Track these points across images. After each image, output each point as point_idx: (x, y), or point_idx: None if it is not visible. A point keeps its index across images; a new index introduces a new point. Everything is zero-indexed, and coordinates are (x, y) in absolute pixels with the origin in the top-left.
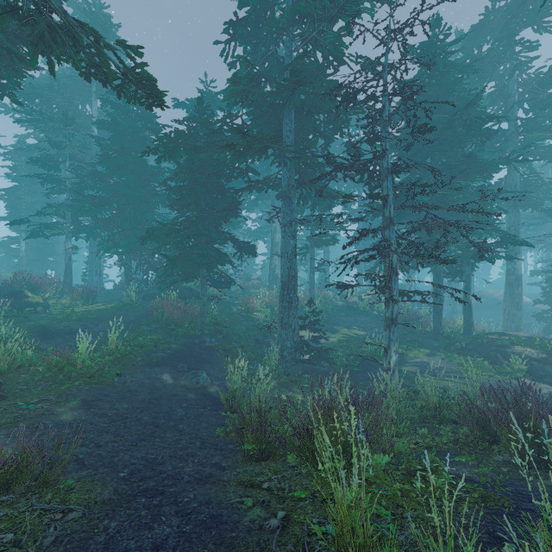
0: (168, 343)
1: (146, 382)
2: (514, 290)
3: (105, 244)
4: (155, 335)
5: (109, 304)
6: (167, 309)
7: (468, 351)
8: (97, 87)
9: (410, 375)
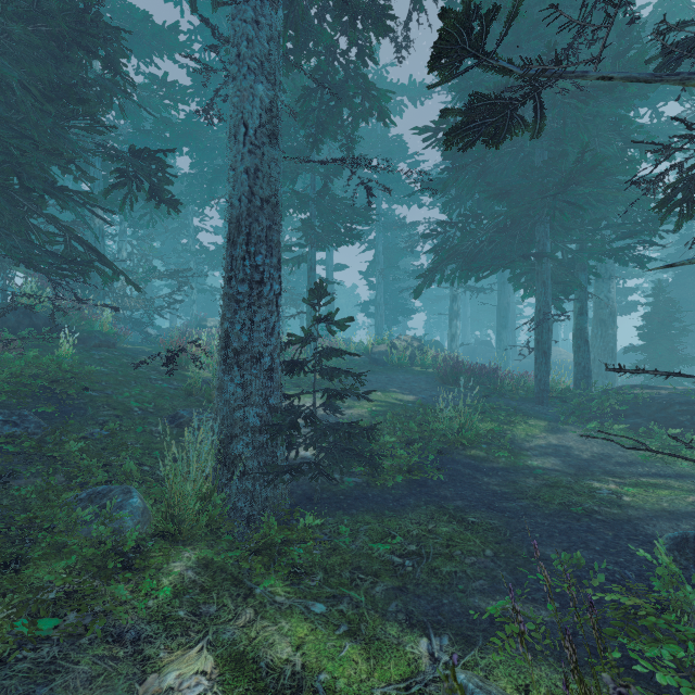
0: None
1: None
2: (608, 330)
3: None
4: None
5: None
6: None
7: (623, 418)
8: None
9: (564, 481)
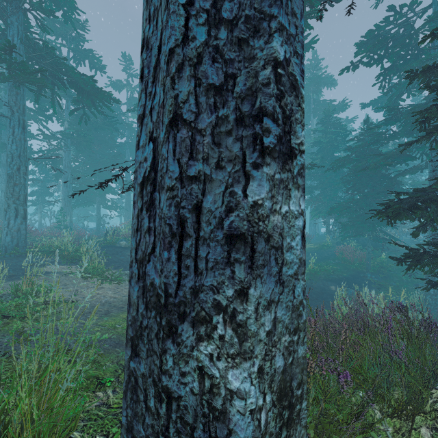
0: (341, 272)
1: (321, 286)
2: None
3: (314, 212)
4: (335, 267)
5: (316, 245)
6: (346, 252)
7: None
8: (313, 115)
9: None
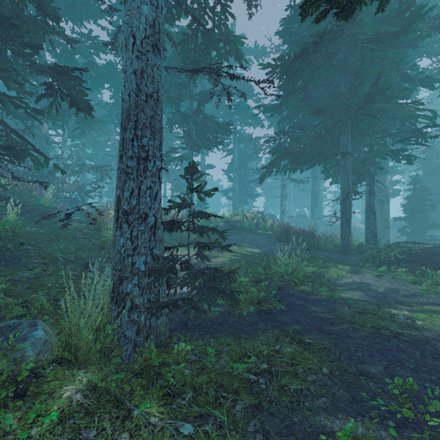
0: None
1: None
2: (384, 206)
3: None
4: None
5: None
6: None
7: (403, 263)
8: None
9: (370, 309)
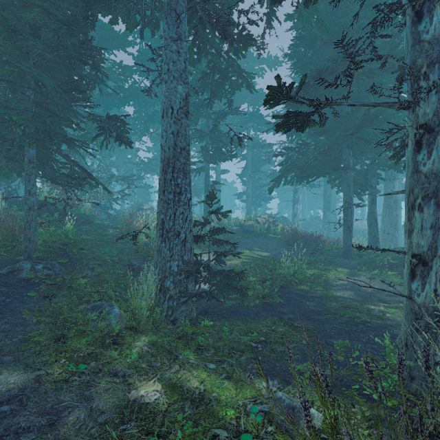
0: None
1: None
2: (393, 211)
3: None
4: None
5: None
6: None
7: (395, 267)
8: None
9: (353, 304)
